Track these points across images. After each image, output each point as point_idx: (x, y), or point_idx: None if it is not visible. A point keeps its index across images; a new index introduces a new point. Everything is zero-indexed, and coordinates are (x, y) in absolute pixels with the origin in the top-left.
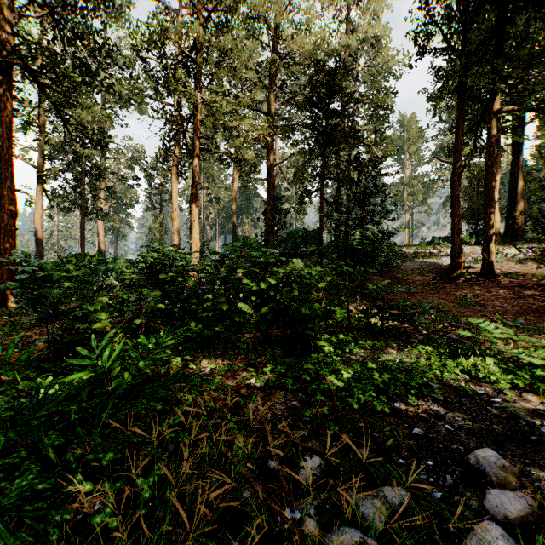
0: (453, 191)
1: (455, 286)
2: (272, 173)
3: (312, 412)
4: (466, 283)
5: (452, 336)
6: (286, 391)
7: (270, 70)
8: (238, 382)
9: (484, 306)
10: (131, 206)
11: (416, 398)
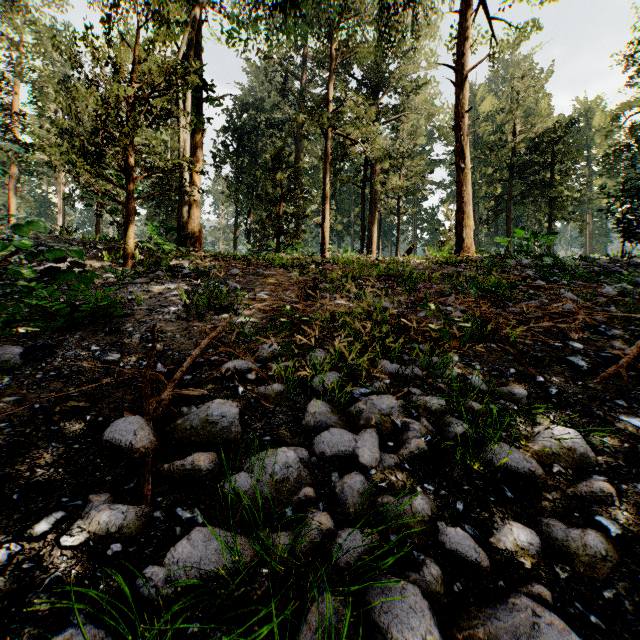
0: (234, 247)
1: None
2: None
3: None
4: None
5: None
6: None
7: None
8: None
9: None
10: None
11: None
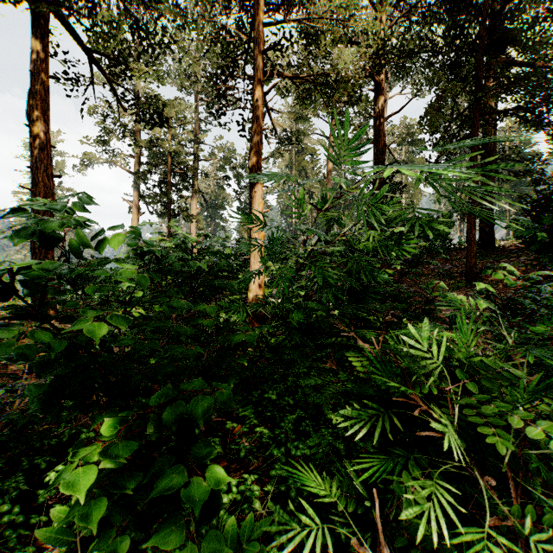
0: None
1: None
2: (381, 129)
3: None
4: None
5: None
6: None
7: None
8: None
9: None
10: (222, 208)
11: None
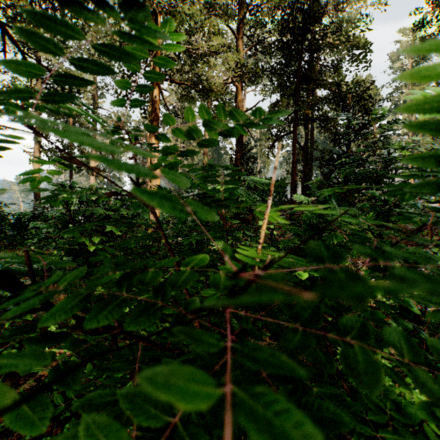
0: None
1: None
2: None
3: None
4: None
5: None
6: None
7: (239, 16)
8: None
9: None
10: None
11: None
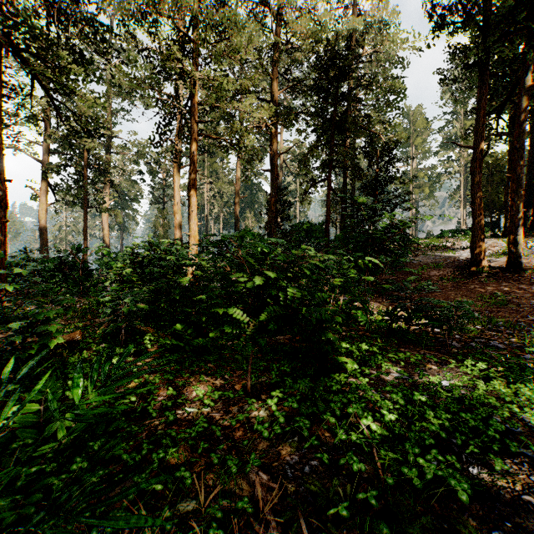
0: (473, 178)
1: (478, 282)
2: (275, 163)
3: (347, 493)
4: (490, 278)
5: (498, 345)
6: (300, 437)
7: (273, 56)
8: (231, 421)
9: (518, 305)
10: (135, 201)
11: (498, 455)
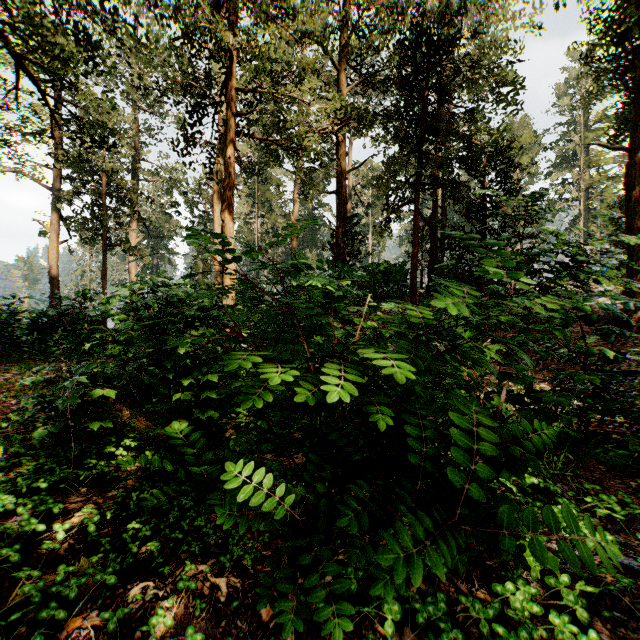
0: (629, 192)
1: None
2: (343, 182)
3: None
4: None
5: None
6: None
7: (341, 40)
8: None
9: None
10: (170, 239)
11: None
